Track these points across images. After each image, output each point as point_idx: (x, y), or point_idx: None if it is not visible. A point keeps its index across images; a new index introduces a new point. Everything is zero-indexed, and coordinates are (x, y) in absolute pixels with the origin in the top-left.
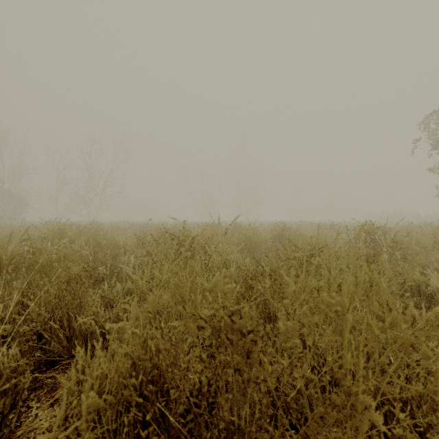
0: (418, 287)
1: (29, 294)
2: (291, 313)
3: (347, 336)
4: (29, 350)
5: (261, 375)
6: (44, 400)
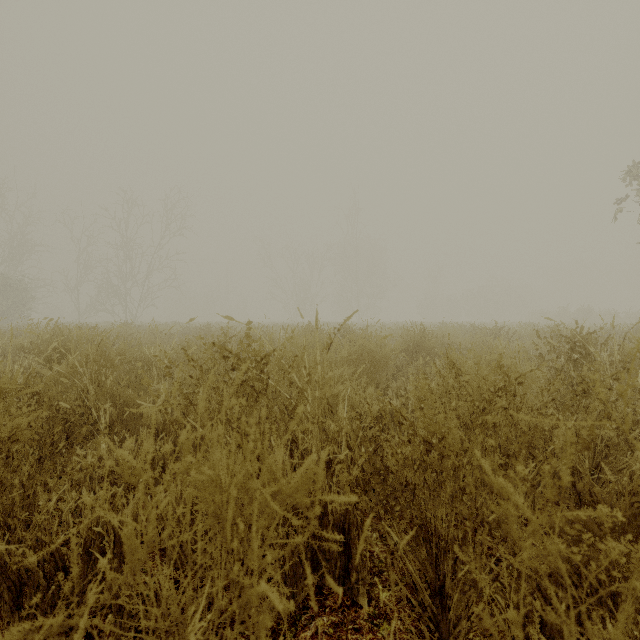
0: None
1: None
2: None
3: None
4: None
5: None
6: None
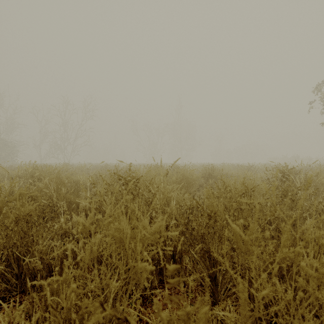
0: None
1: None
2: (255, 286)
3: None
4: None
5: None
6: None
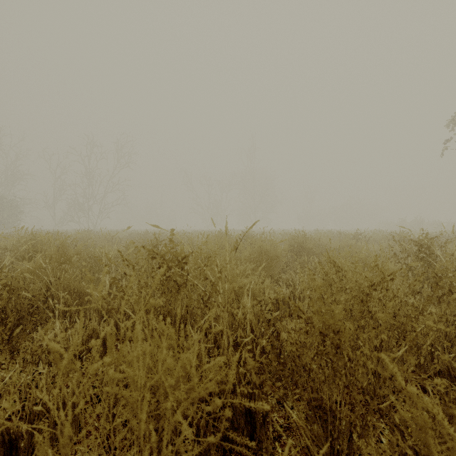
0: None
1: None
2: None
3: None
4: None
5: None
6: None
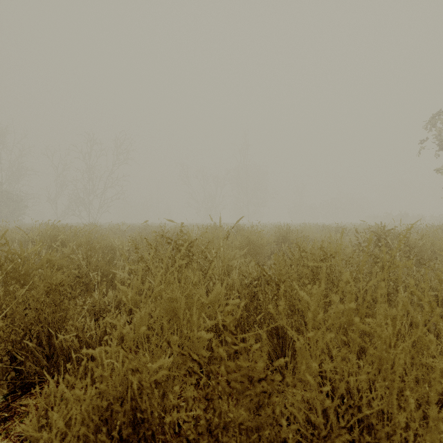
0: (437, 294)
1: (5, 306)
2: (312, 343)
3: (396, 384)
4: (2, 372)
5: (277, 437)
6: (13, 436)
